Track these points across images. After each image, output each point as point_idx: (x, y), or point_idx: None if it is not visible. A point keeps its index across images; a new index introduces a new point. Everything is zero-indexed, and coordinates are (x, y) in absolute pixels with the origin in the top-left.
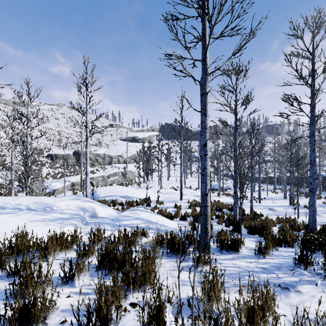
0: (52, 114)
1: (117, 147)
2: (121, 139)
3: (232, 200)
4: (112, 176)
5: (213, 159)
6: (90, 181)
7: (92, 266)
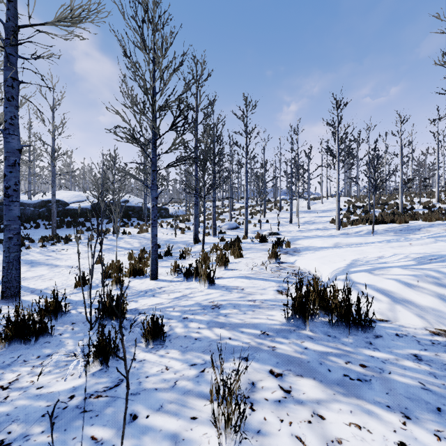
0: None
1: None
2: None
3: None
4: None
5: None
6: None
7: None
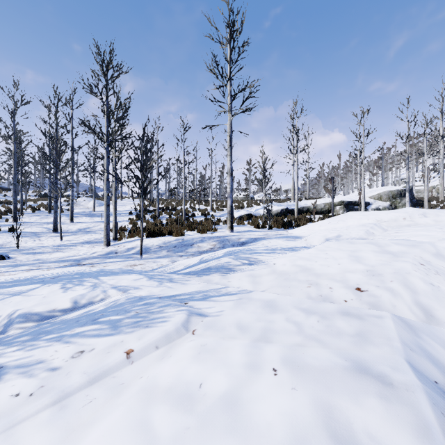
0: None
1: None
2: None
3: None
4: None
5: None
6: None
7: None
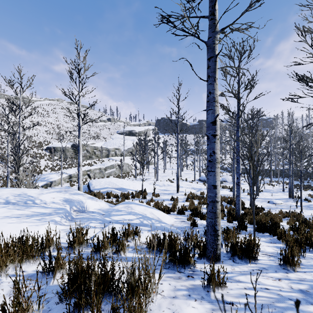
0: (52, 109)
1: (115, 141)
2: (119, 133)
3: (229, 192)
4: (109, 168)
5: None
6: (88, 173)
7: (58, 289)
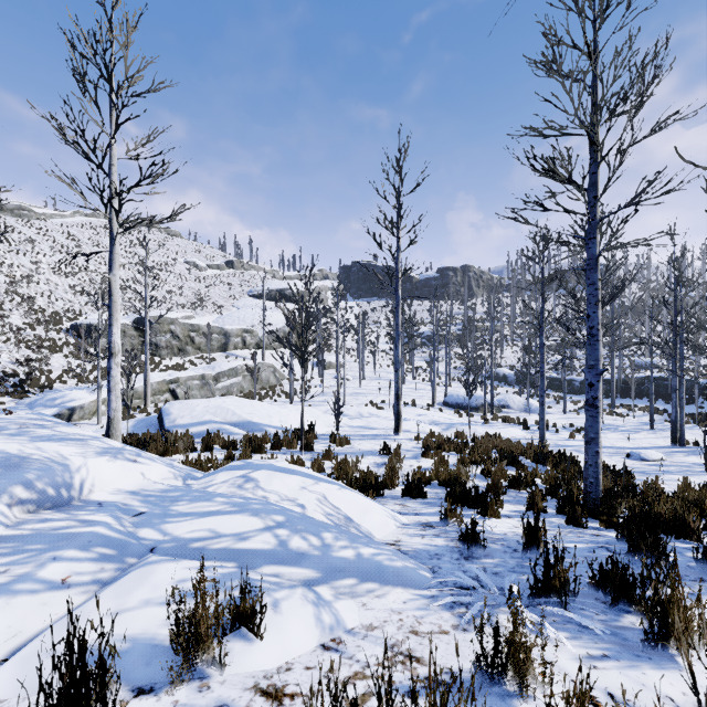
0: (91, 236)
1: (243, 313)
2: (253, 294)
3: (524, 433)
4: (227, 377)
5: (462, 340)
6: (171, 387)
7: None
